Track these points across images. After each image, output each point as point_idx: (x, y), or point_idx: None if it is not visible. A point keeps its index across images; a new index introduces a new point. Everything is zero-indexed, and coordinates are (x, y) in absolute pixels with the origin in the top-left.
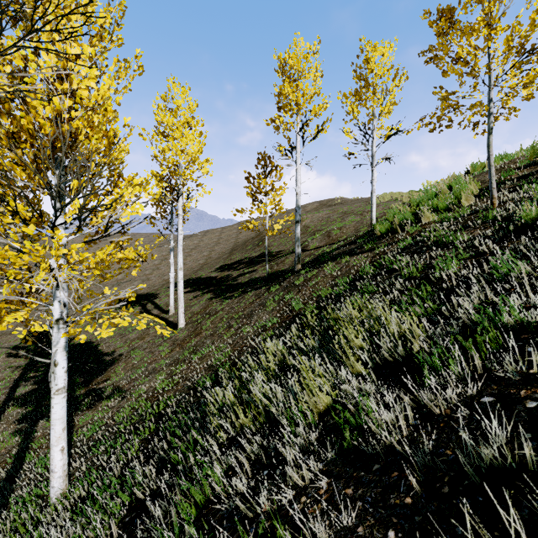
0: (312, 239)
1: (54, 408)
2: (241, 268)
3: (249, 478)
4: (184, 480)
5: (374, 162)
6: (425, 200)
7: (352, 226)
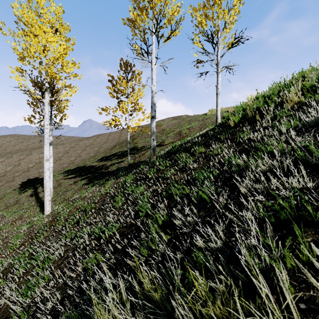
0: (167, 137)
1: None
2: (114, 159)
3: None
4: None
5: (219, 68)
6: (278, 91)
7: (198, 127)
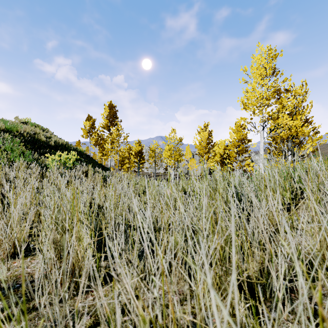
0: None
1: None
2: None
3: None
4: None
5: None
6: None
7: None
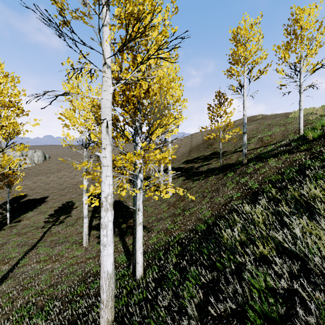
0: (249, 143)
1: (138, 232)
2: (200, 162)
3: (288, 281)
4: (247, 275)
5: (301, 89)
6: None
7: (279, 134)
